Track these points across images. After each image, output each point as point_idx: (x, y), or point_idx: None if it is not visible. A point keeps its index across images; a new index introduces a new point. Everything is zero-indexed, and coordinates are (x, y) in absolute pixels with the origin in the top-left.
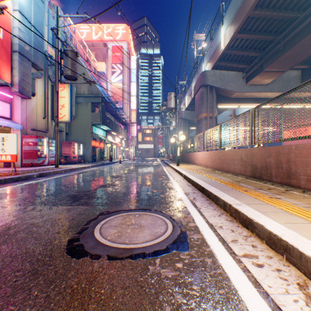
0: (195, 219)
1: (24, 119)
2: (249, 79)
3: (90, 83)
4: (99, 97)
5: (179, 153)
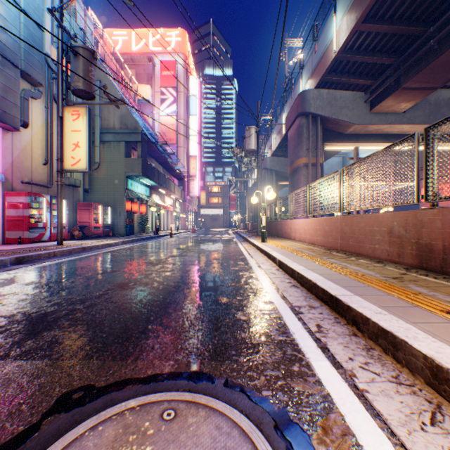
0: (364, 448)
1: (7, 165)
2: (376, 103)
3: (116, 103)
4: (138, 134)
5: (264, 221)
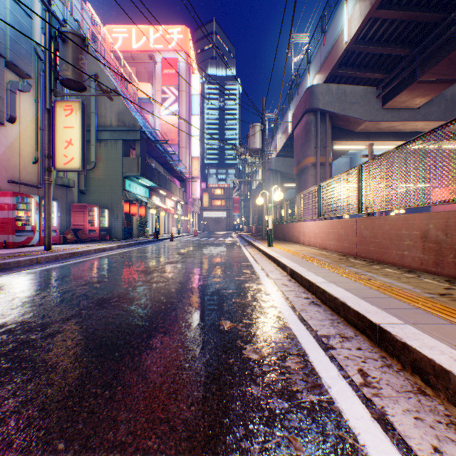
0: None
1: None
2: (389, 98)
3: (108, 94)
4: (136, 132)
5: (271, 223)
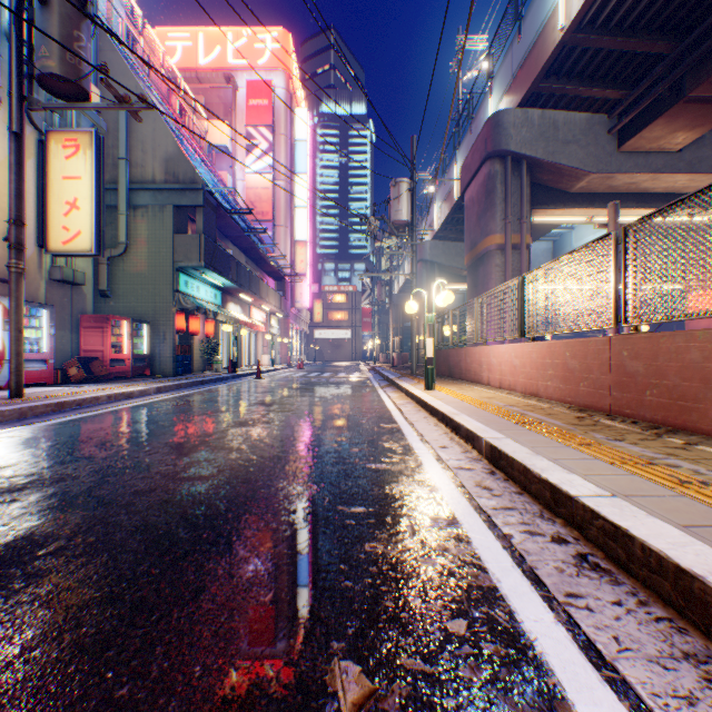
0: None
1: None
2: (631, 132)
3: (130, 106)
4: (197, 192)
5: (432, 348)
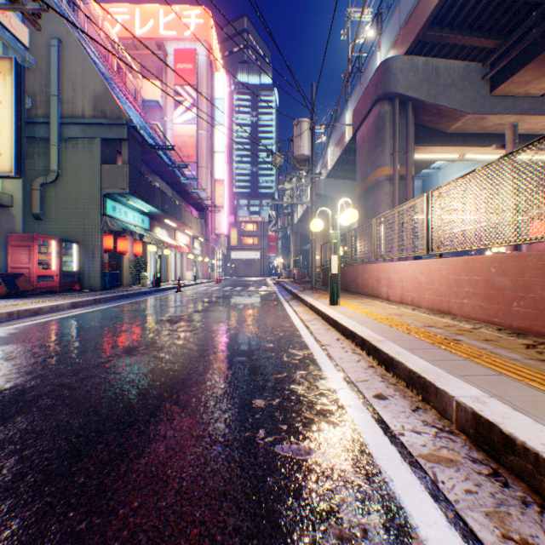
0: None
1: None
2: (504, 77)
3: (22, 6)
4: (123, 127)
5: (336, 265)
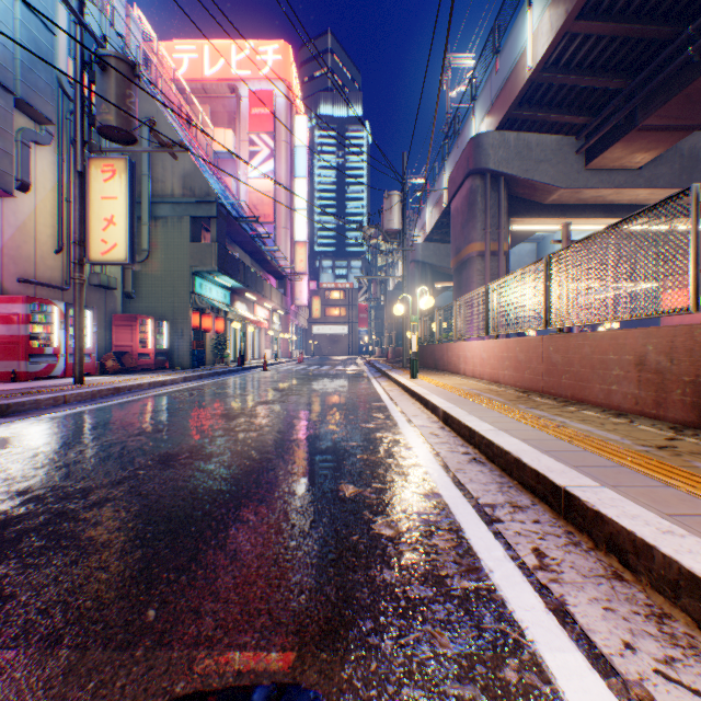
0: None
1: None
2: (595, 153)
3: (170, 149)
4: (211, 204)
5: (416, 344)
